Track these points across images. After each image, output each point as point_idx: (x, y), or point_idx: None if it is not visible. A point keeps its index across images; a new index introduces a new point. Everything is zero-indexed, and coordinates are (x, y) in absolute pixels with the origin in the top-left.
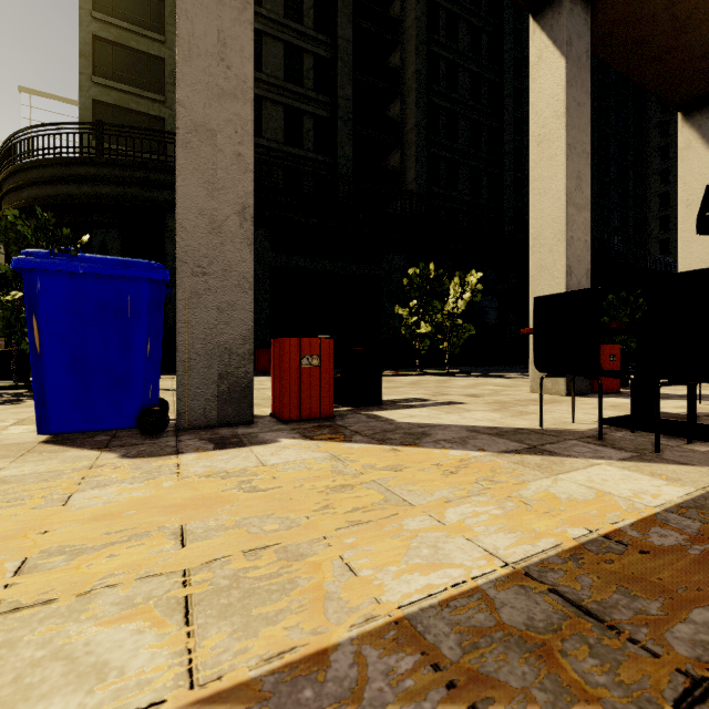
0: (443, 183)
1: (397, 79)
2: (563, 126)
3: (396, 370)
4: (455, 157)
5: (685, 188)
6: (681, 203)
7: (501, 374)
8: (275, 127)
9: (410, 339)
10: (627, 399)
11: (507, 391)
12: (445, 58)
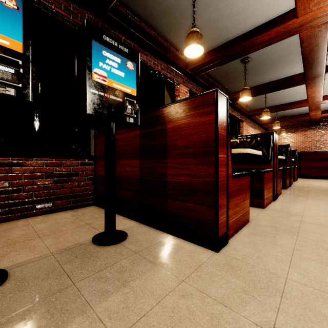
0: None
1: None
2: None
3: None
4: None
5: None
6: None
7: None
8: None
9: None
10: None
11: None
12: None
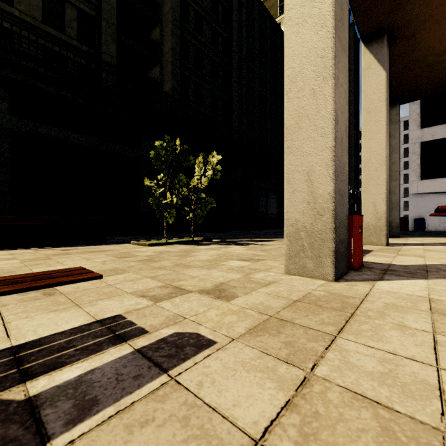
0: (192, 98)
1: (157, 10)
2: None
3: (150, 237)
4: (201, 82)
5: (366, 99)
6: (364, 110)
7: (236, 241)
8: (31, 3)
9: (157, 209)
10: (402, 283)
11: (259, 272)
12: (194, 8)
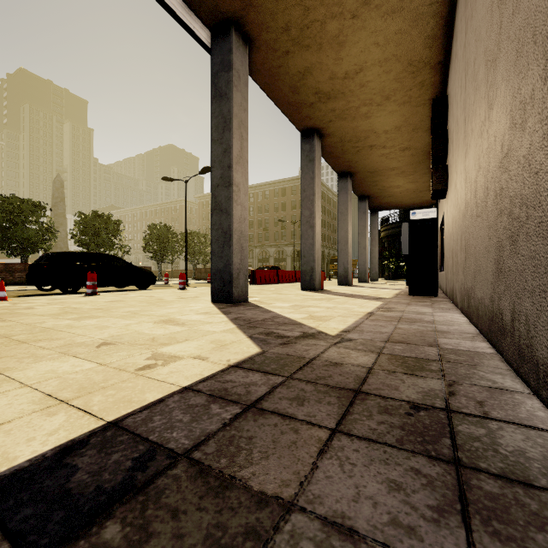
0: None
1: None
2: None
3: None
4: None
5: None
6: None
7: None
8: None
9: None
10: None
11: None
12: None
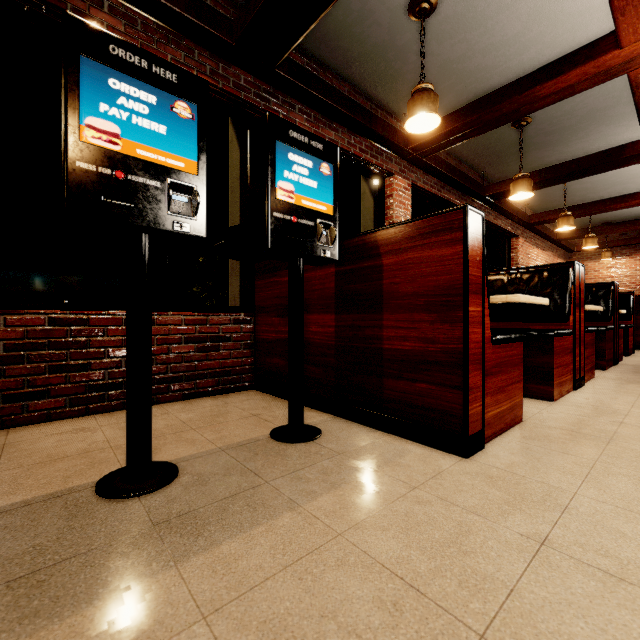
0: None
1: None
2: (239, 185)
3: None
4: None
5: (363, 218)
6: (362, 227)
7: None
8: None
9: None
10: None
11: None
12: None
